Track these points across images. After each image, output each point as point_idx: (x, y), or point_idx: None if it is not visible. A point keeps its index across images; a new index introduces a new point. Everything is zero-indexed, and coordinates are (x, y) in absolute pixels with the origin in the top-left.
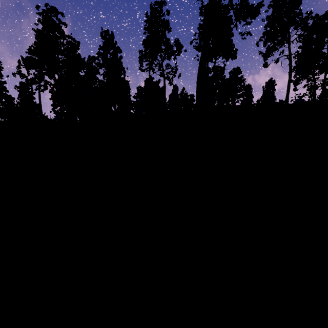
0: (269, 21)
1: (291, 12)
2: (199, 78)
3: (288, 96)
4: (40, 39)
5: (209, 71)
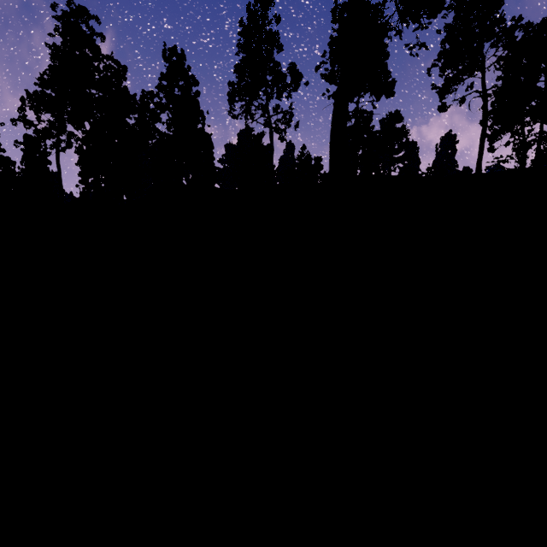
0: (450, 33)
1: (487, 18)
2: (335, 123)
3: (481, 161)
4: (59, 61)
5: (348, 117)
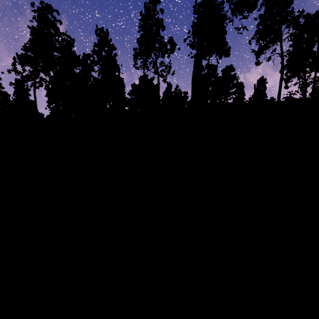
0: (262, 19)
1: (284, 11)
2: (194, 73)
3: (280, 94)
4: (35, 36)
5: (203, 68)
